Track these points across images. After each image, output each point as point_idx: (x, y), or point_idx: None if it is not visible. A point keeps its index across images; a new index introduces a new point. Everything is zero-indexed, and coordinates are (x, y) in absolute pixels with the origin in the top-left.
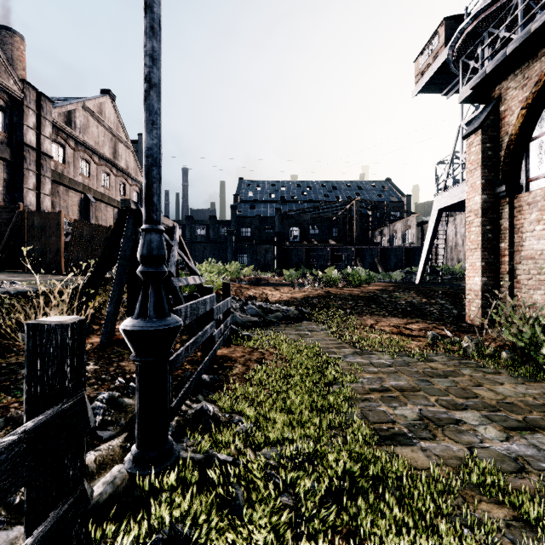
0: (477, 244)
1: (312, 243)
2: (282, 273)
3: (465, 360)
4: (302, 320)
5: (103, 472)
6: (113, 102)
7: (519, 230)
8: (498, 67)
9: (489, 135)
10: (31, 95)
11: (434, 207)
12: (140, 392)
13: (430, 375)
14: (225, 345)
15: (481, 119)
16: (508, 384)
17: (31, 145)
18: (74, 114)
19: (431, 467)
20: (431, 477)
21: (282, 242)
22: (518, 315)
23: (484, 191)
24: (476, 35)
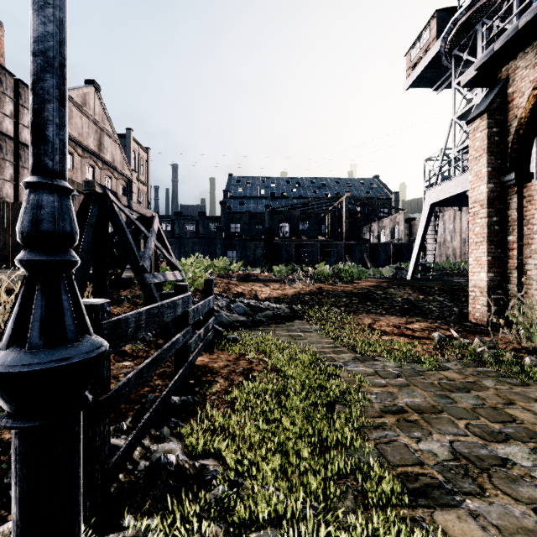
0: (482, 237)
1: (301, 238)
2: (271, 269)
3: (482, 368)
4: (294, 319)
5: None
6: (98, 93)
7: (530, 221)
8: (508, 44)
9: (496, 119)
10: (7, 82)
11: (426, 202)
12: (16, 481)
13: (449, 389)
14: (207, 350)
15: (487, 102)
16: None
17: (8, 134)
18: None
19: None
20: None
21: (271, 237)
22: None
23: (490, 179)
24: (469, 26)
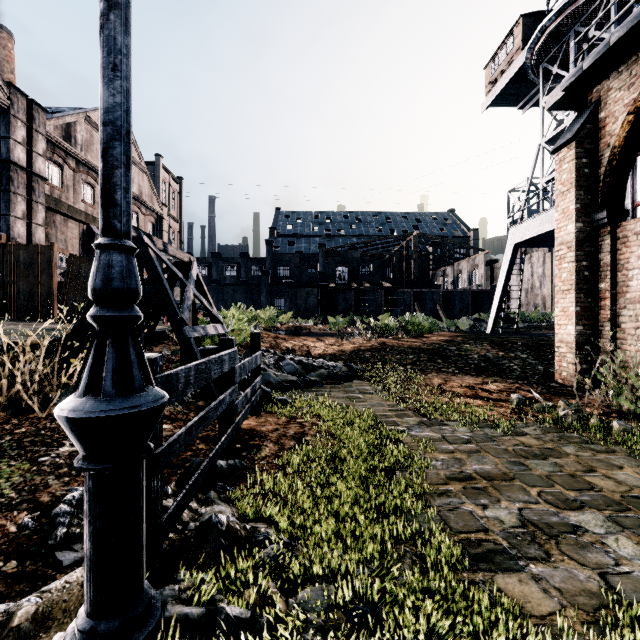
0: (570, 285)
1: (362, 285)
2: (327, 321)
3: (564, 433)
4: (352, 379)
5: (44, 636)
6: None
7: (624, 266)
8: (598, 62)
9: (585, 148)
10: (19, 103)
11: (509, 241)
12: (89, 519)
13: (524, 456)
14: (253, 413)
15: (576, 128)
16: (629, 468)
17: (20, 163)
18: (74, 127)
19: (559, 618)
20: (557, 631)
21: (327, 283)
22: (633, 375)
23: (579, 218)
24: (560, 35)
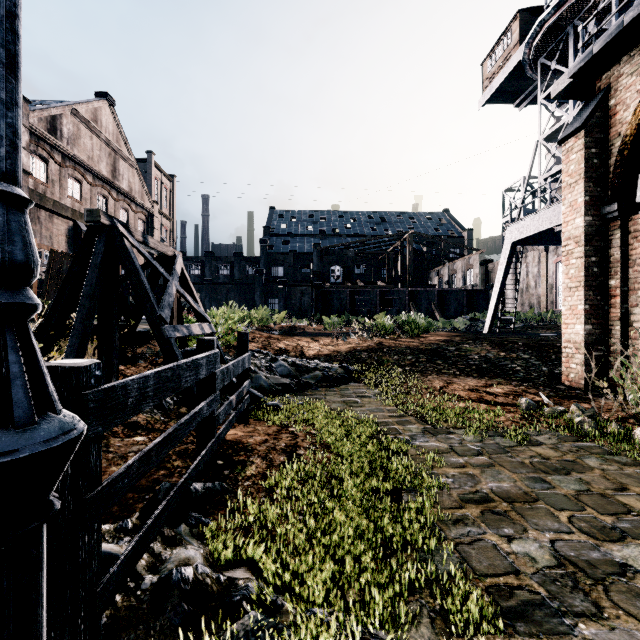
0: (578, 281)
1: (357, 284)
2: (321, 321)
3: (583, 442)
4: (349, 381)
5: None
6: (112, 108)
7: (636, 262)
8: (610, 45)
9: (594, 138)
10: None
11: (507, 240)
12: None
13: (543, 470)
14: (241, 421)
15: (584, 116)
16: None
17: None
18: (60, 120)
19: None
20: None
21: (321, 283)
22: None
23: (588, 211)
24: (558, 29)
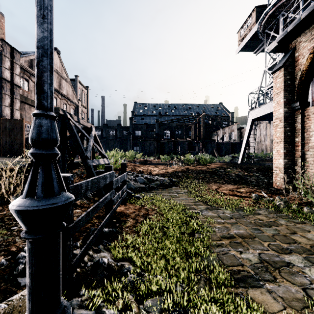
0: (281, 139)
1: (177, 139)
2: (159, 157)
3: (279, 213)
4: (172, 186)
5: None
6: (59, 55)
7: (308, 130)
8: (295, 28)
9: (288, 71)
10: (7, 49)
11: (249, 118)
12: (29, 266)
13: (259, 225)
14: (123, 203)
15: (283, 61)
16: (313, 231)
17: (7, 79)
18: (34, 61)
19: None
20: None
21: (159, 139)
22: None
23: (285, 105)
24: (274, 16)
